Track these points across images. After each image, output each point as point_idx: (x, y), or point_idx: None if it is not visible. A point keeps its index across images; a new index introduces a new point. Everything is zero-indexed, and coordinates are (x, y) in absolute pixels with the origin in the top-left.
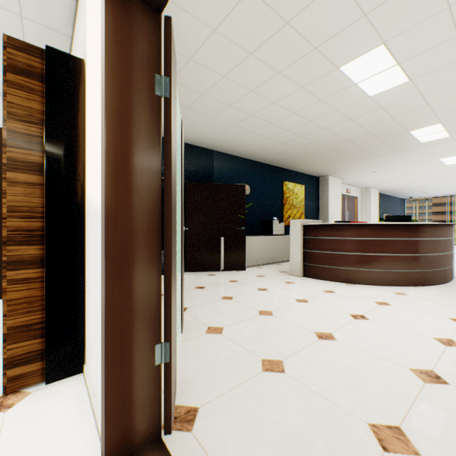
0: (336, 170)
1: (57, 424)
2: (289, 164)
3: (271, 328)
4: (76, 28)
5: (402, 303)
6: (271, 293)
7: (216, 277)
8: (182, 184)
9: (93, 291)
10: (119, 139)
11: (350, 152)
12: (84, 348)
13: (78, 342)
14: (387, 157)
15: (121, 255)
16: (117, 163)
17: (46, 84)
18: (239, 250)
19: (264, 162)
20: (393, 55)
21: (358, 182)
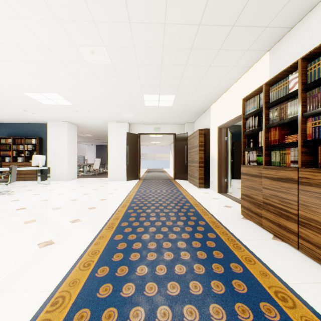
0: None
1: (209, 191)
2: None
3: None
4: (204, 115)
5: None
6: None
7: None
8: (230, 149)
9: (213, 172)
10: (220, 148)
11: None
12: (209, 184)
13: (209, 182)
14: None
15: (220, 164)
16: (220, 152)
17: (204, 135)
18: None
19: None
20: None
21: None
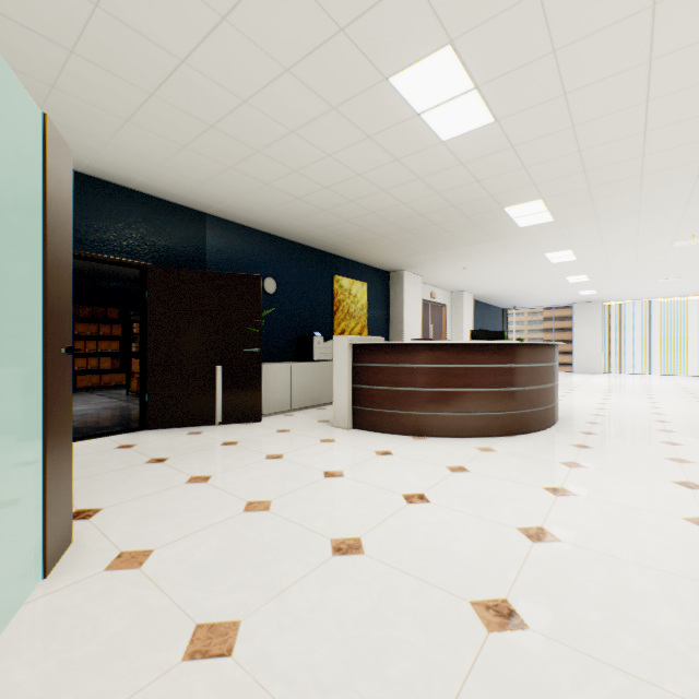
0: (413, 263)
1: None
2: (342, 248)
3: (253, 539)
4: None
5: (485, 466)
6: (287, 462)
7: (201, 437)
8: (44, 253)
9: None
10: None
11: (428, 234)
12: None
13: None
14: (479, 247)
15: None
16: None
17: None
18: (251, 387)
19: (301, 242)
20: (468, 70)
21: (445, 283)
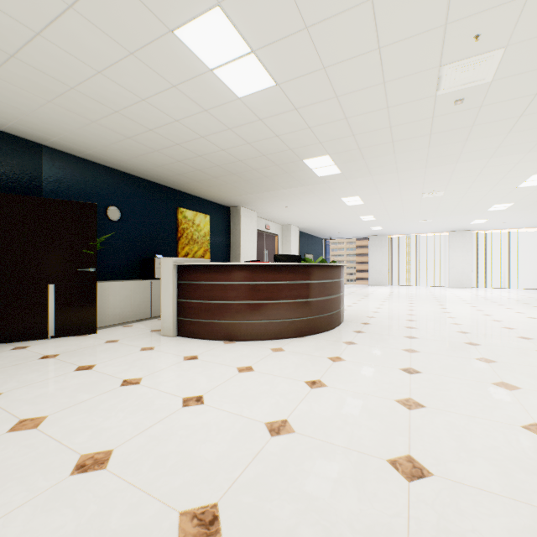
0: (246, 200)
1: None
2: (184, 185)
3: None
4: None
5: (269, 364)
6: (94, 373)
7: (23, 352)
8: None
9: None
10: None
11: (251, 177)
12: None
13: None
14: (293, 190)
15: None
16: None
17: None
18: (86, 303)
19: (146, 178)
20: (242, 34)
21: (276, 218)
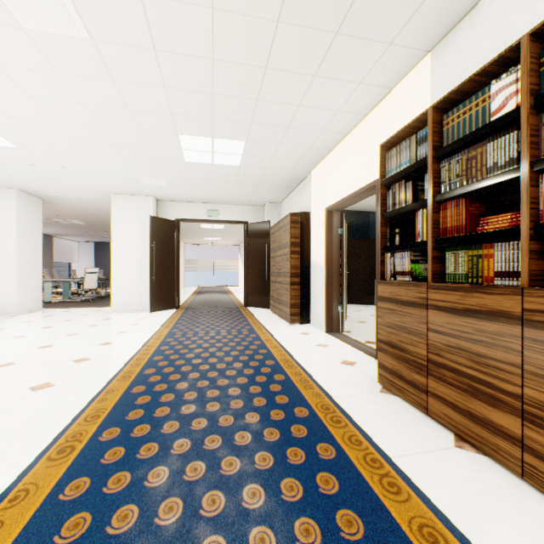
0: None
1: (309, 328)
2: None
3: None
4: (300, 188)
5: None
6: None
7: (370, 307)
8: (345, 252)
9: (317, 293)
10: (329, 249)
11: None
12: (310, 315)
13: (308, 313)
14: None
15: (330, 279)
16: (329, 256)
17: (300, 225)
18: None
19: None
20: None
21: None
